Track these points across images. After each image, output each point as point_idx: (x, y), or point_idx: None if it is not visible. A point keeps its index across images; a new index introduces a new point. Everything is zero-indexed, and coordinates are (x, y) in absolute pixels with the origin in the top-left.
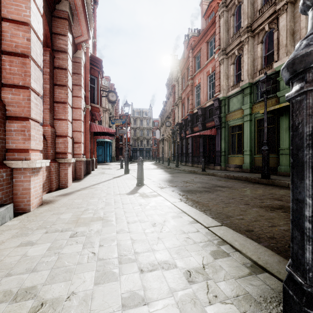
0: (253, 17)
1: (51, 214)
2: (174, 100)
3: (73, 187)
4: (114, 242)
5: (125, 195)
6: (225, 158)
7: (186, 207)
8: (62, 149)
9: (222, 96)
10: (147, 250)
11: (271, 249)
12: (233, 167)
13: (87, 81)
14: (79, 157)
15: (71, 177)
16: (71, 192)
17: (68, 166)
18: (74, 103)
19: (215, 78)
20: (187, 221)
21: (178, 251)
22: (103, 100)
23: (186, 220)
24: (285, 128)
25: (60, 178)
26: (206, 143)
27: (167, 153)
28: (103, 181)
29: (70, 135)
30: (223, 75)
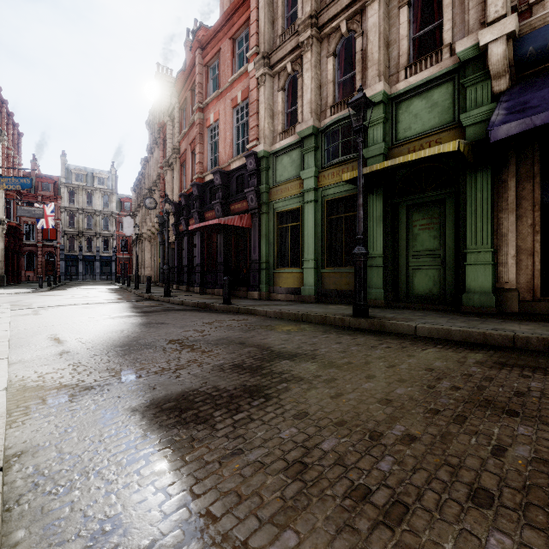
0: (320, 3)
1: None
2: (165, 157)
3: None
4: None
5: None
6: (268, 276)
7: None
8: None
9: (263, 150)
10: None
11: None
12: (283, 294)
13: None
14: None
15: None
16: None
17: None
18: None
19: (250, 111)
20: None
21: None
22: None
23: None
24: (376, 217)
25: None
26: (231, 244)
27: (151, 266)
28: None
29: None
30: (265, 108)
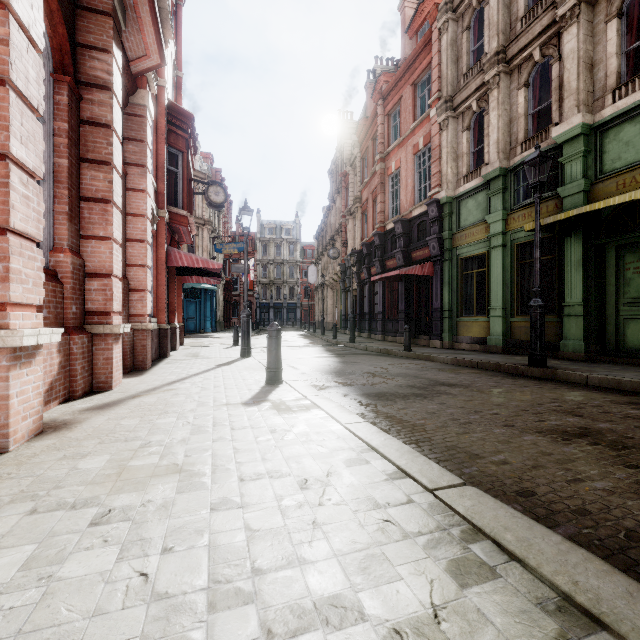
0: (509, 33)
1: (57, 459)
2: (347, 205)
3: (125, 387)
4: (201, 538)
5: (240, 408)
6: (451, 324)
7: (378, 436)
8: (99, 304)
9: (446, 196)
10: (287, 563)
11: (587, 543)
12: (467, 343)
13: (160, 160)
14: (141, 321)
15: (120, 366)
16: (117, 402)
17: (114, 342)
18: (129, 204)
19: (432, 157)
20: (382, 474)
21: (366, 564)
22: (199, 202)
23: (379, 471)
24: (575, 262)
25: (94, 369)
26: (412, 292)
27: (332, 313)
28: (194, 374)
29: (119, 274)
30: (448, 152)
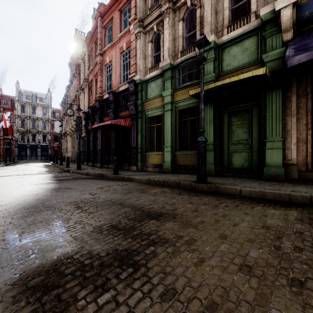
0: None
1: None
2: (80, 84)
3: None
4: None
5: None
6: (142, 156)
7: None
8: None
9: (139, 78)
10: None
11: None
12: (151, 167)
13: None
14: None
15: None
16: None
17: None
18: None
19: (131, 54)
20: None
21: None
22: None
23: None
24: (209, 120)
25: None
26: (119, 137)
27: (71, 151)
28: None
29: None
30: (140, 53)
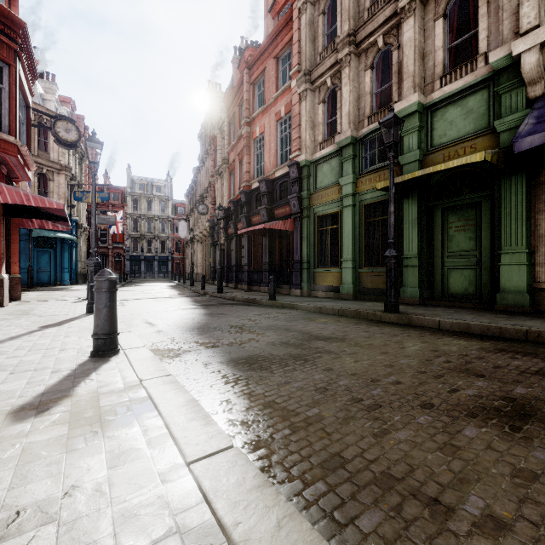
0: (358, 20)
1: None
2: (215, 166)
3: None
4: None
5: None
6: (309, 274)
7: (261, 511)
8: None
9: (305, 159)
10: None
11: None
12: (323, 291)
13: None
14: None
15: None
16: None
17: None
18: None
19: (292, 124)
20: None
21: None
22: (54, 145)
23: None
24: (412, 220)
25: None
26: (275, 245)
27: (202, 265)
28: None
29: None
30: (306, 121)
